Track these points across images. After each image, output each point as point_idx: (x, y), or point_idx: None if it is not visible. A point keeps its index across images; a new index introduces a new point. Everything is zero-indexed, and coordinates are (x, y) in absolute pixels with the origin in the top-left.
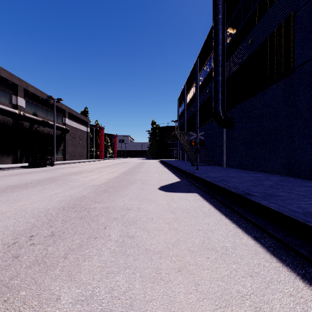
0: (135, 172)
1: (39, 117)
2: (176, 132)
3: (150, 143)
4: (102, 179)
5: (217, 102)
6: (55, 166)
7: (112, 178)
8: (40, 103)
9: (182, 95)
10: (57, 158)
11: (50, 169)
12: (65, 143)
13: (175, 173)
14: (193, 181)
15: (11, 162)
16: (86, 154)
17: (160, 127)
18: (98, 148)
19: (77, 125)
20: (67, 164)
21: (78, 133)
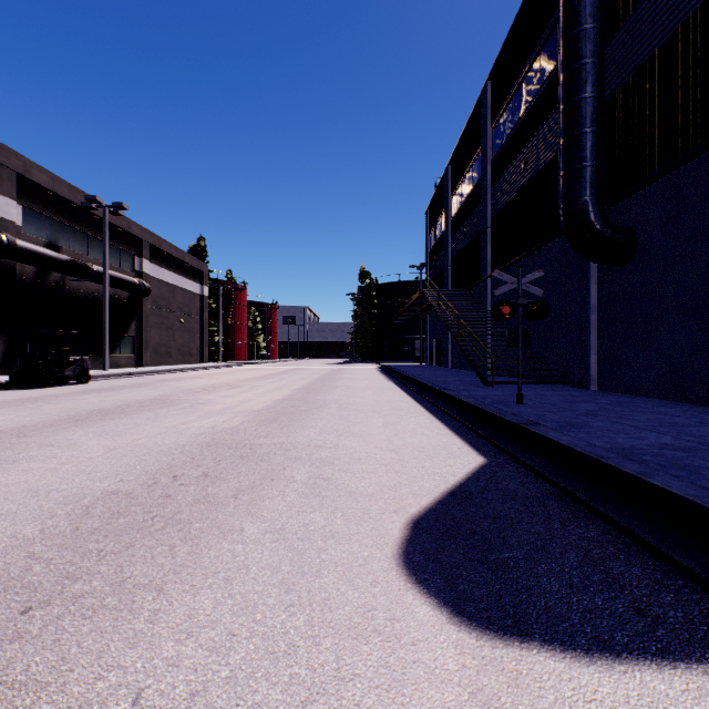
0: (306, 407)
1: (65, 252)
2: (427, 291)
3: (357, 322)
4: (158, 450)
5: (577, 175)
6: (93, 383)
7: (206, 440)
8: (69, 216)
9: (438, 197)
10: (118, 361)
11: (59, 393)
12: (140, 321)
13: (441, 416)
14: (560, 473)
15: None
16: (199, 351)
17: (381, 286)
18: (232, 337)
19: (174, 278)
20: (136, 375)
21: (178, 298)
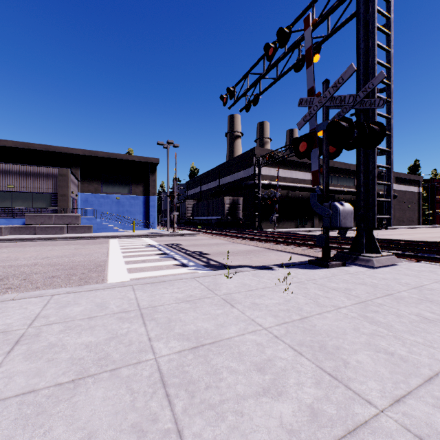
0: None
1: None
2: None
3: None
4: (432, 236)
5: None
6: (388, 230)
7: None
8: None
9: None
10: None
11: (388, 231)
12: None
13: None
14: None
15: (354, 226)
16: (416, 219)
17: None
18: (437, 211)
19: (404, 188)
20: (397, 228)
21: (406, 196)
